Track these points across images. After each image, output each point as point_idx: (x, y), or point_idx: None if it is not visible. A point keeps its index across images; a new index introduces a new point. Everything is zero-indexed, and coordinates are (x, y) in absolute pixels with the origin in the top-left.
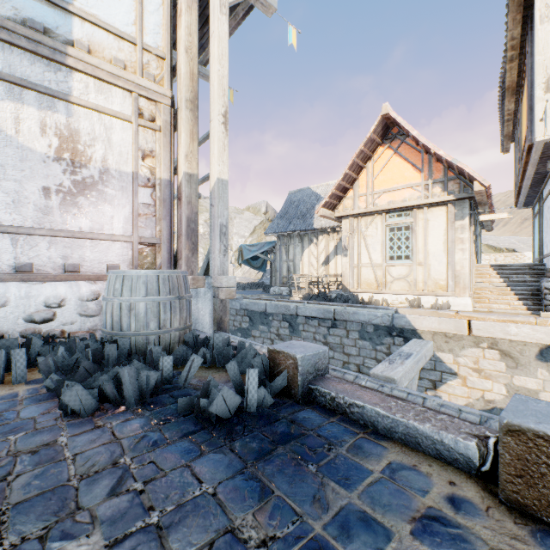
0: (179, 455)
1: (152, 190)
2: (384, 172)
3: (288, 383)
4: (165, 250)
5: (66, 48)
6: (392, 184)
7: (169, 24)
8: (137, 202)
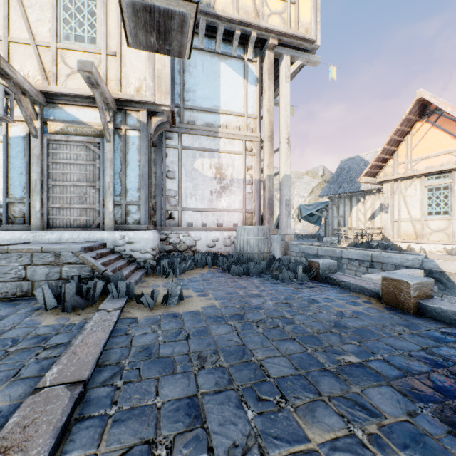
0: (273, 286)
1: (251, 185)
2: (422, 142)
3: (316, 274)
4: (257, 215)
5: (218, 130)
6: (429, 152)
7: (259, 99)
8: (244, 192)
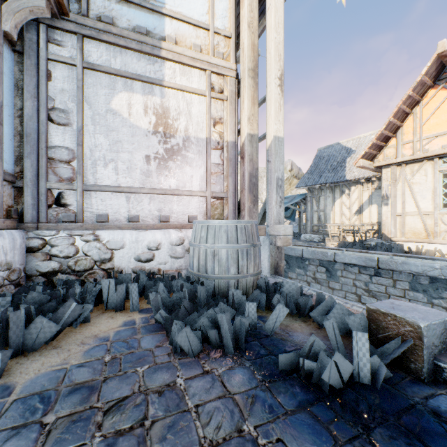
0: (308, 438)
1: (221, 151)
2: (437, 115)
3: (402, 354)
4: (231, 203)
5: (160, 43)
6: None
7: (234, 6)
8: (209, 162)
